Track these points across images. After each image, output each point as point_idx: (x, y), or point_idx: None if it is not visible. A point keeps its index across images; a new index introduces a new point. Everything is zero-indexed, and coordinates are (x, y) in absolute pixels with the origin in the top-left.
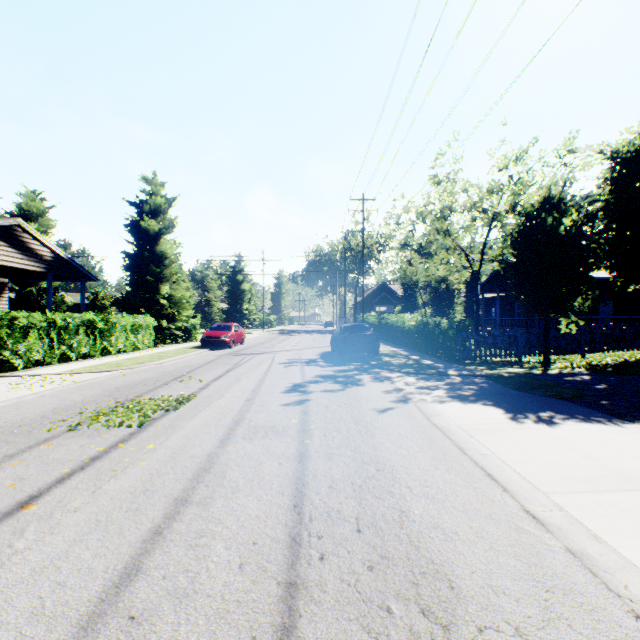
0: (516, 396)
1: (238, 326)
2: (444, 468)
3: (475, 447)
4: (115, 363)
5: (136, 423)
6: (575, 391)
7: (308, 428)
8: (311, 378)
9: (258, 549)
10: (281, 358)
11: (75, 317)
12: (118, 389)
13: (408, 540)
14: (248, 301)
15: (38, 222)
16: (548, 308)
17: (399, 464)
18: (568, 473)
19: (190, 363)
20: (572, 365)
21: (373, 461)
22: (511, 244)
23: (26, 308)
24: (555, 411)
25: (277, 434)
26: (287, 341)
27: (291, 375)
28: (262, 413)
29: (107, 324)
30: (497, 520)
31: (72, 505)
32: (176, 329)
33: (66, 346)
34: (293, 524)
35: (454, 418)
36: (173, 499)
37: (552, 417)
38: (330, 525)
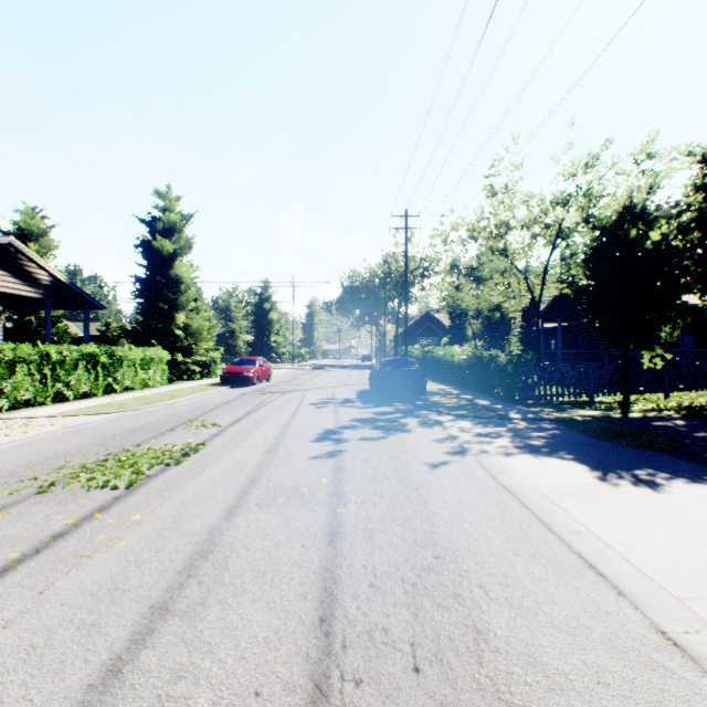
0: (599, 446)
1: (263, 360)
2: (527, 554)
3: (563, 521)
4: (118, 403)
5: (125, 483)
6: (670, 440)
7: (342, 491)
8: (346, 422)
9: (262, 706)
10: (312, 397)
11: (73, 350)
12: (114, 436)
13: (494, 690)
14: (276, 332)
15: (39, 243)
16: (629, 339)
17: (465, 547)
18: (702, 564)
19: (206, 403)
20: (658, 407)
21: (429, 542)
22: (584, 263)
23: (25, 340)
24: (654, 467)
25: (302, 499)
26: (319, 377)
27: (323, 418)
28: (285, 469)
29: (112, 358)
30: (622, 650)
31: (3, 616)
32: (194, 364)
33: (62, 383)
34: (318, 655)
35: (527, 477)
36: (149, 606)
37: (653, 476)
38: (373, 658)
